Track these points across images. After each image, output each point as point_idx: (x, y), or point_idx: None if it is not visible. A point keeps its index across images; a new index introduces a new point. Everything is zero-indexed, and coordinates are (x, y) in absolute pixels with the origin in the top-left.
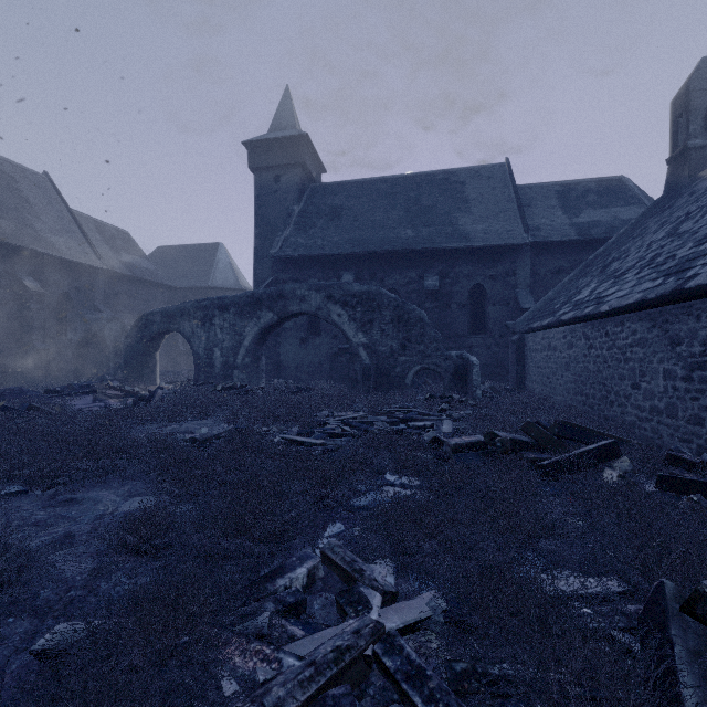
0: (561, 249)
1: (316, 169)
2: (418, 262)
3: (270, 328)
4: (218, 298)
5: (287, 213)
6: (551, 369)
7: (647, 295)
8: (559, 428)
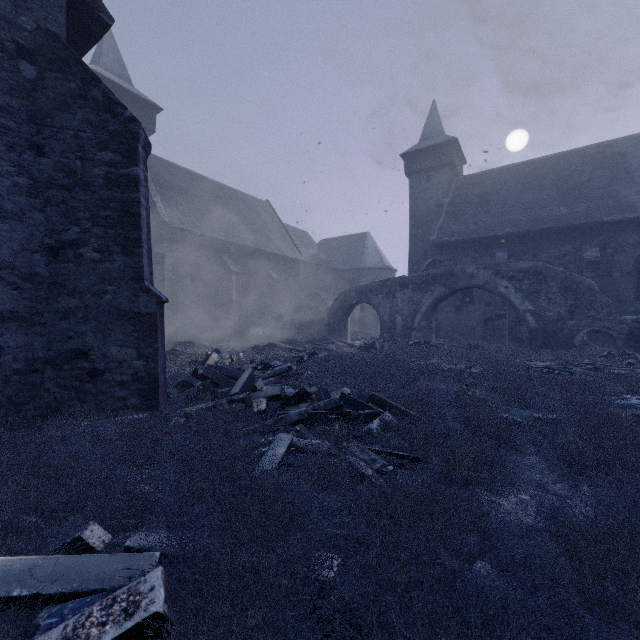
0: None
1: (459, 164)
2: (574, 236)
3: (441, 299)
4: (398, 278)
5: (438, 206)
6: None
7: None
8: None
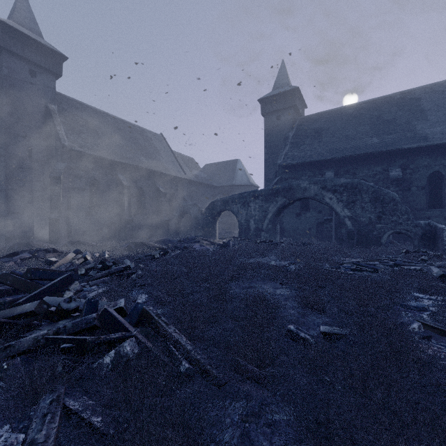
0: None
1: (301, 107)
2: (382, 160)
3: (283, 207)
4: (252, 191)
5: (285, 138)
6: None
7: None
8: None
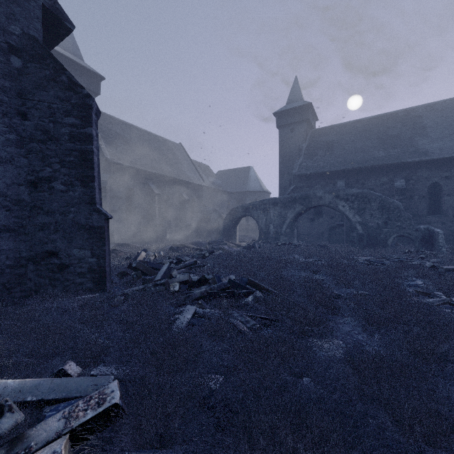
0: None
1: (313, 120)
2: (388, 171)
3: (300, 214)
4: (271, 199)
5: (299, 149)
6: None
7: None
8: None
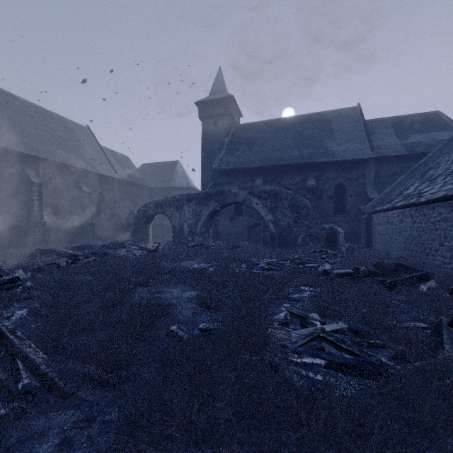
0: (395, 160)
1: (237, 115)
2: (302, 170)
3: (215, 211)
4: (186, 195)
5: (221, 143)
6: (389, 235)
7: (448, 193)
8: (395, 265)
